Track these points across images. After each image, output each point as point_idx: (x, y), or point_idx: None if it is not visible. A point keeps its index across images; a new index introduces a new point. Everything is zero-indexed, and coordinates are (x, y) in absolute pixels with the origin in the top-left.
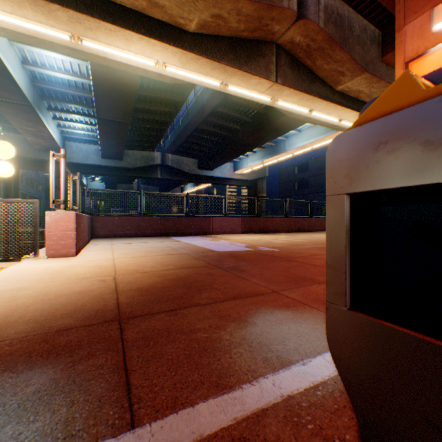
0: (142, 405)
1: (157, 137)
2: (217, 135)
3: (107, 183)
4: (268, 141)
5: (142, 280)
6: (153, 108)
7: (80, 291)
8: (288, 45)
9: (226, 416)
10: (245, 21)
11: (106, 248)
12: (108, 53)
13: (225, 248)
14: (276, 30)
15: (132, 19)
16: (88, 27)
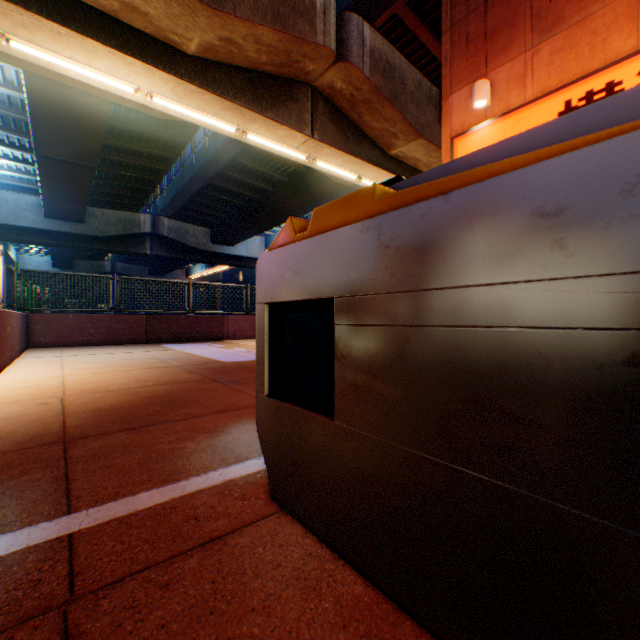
0: (82, 500)
1: (144, 192)
2: (239, 196)
3: (56, 258)
4: (311, 210)
5: (104, 400)
6: (137, 148)
7: (8, 416)
8: (328, 91)
9: (164, 497)
10: (268, 53)
11: (52, 362)
12: (56, 64)
13: (237, 358)
14: (311, 70)
15: (96, 23)
16: (20, 23)
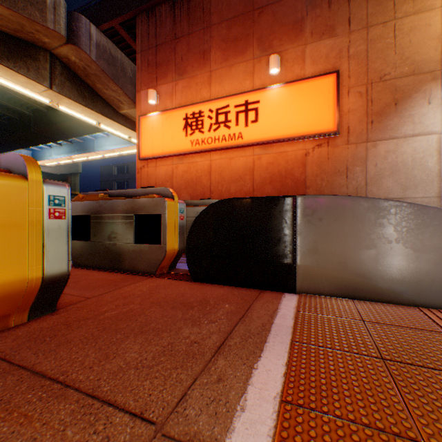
0: None
1: None
2: None
3: None
4: (71, 137)
5: None
6: None
7: None
8: (65, 59)
9: None
10: (1, 19)
11: None
12: None
13: None
14: (48, 42)
15: None
16: None
